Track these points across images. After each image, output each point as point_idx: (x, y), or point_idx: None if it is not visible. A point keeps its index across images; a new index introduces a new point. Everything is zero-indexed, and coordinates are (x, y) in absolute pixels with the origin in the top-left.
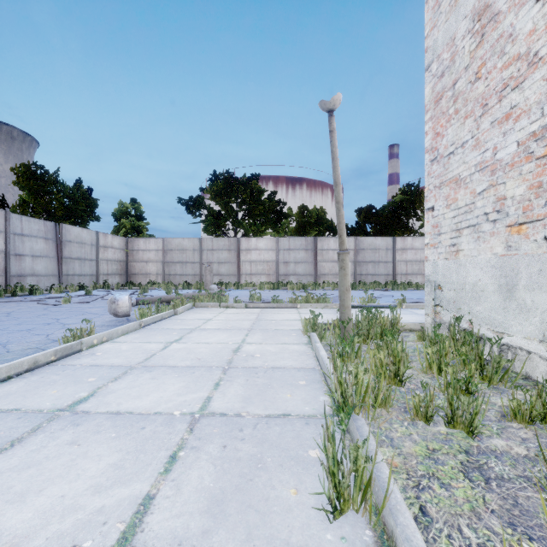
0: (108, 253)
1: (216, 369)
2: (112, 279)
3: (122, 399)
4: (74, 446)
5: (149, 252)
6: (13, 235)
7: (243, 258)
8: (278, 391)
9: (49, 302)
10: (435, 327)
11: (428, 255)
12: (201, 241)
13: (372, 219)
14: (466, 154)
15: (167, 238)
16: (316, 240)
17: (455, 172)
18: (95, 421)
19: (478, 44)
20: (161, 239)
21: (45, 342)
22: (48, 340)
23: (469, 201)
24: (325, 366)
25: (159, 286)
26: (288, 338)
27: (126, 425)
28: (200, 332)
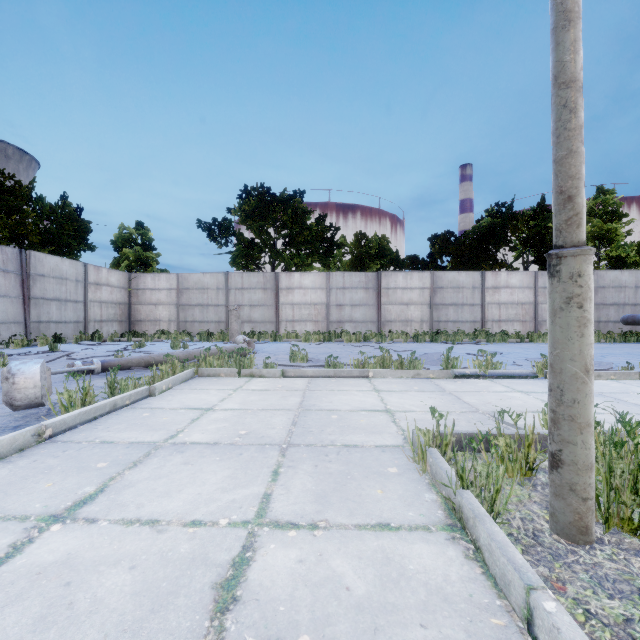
0: (101, 292)
1: None
2: (108, 328)
3: None
4: None
5: (158, 292)
6: None
7: (282, 300)
8: None
9: None
10: None
11: None
12: (227, 277)
13: (451, 248)
14: None
15: (183, 274)
16: (380, 276)
17: None
18: None
19: None
20: (175, 275)
21: None
22: None
23: None
24: None
25: (167, 337)
26: (385, 494)
27: None
28: (164, 461)
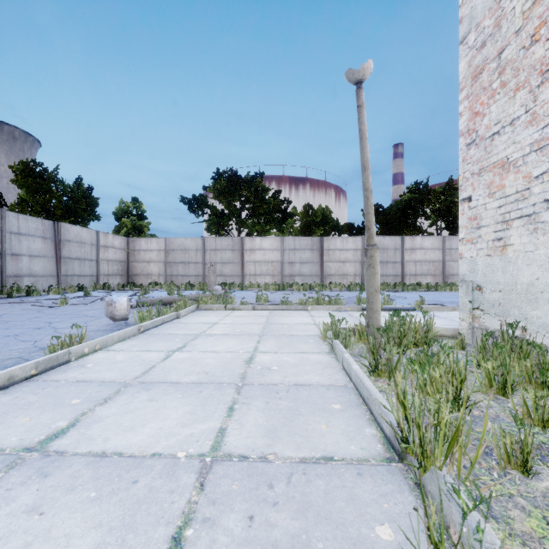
0: (108, 253)
1: (228, 387)
2: (113, 280)
3: (110, 432)
4: (34, 516)
5: (150, 252)
6: (9, 234)
7: (247, 258)
8: (309, 420)
9: (45, 304)
10: (486, 335)
11: (463, 252)
12: (204, 241)
13: (379, 218)
14: (517, 132)
15: (170, 238)
16: (322, 240)
17: (502, 154)
18: (70, 469)
19: (535, 1)
20: (163, 239)
21: (30, 350)
22: (34, 348)
23: (522, 187)
24: (364, 385)
25: (161, 287)
26: (306, 346)
27: (111, 476)
28: (206, 339)
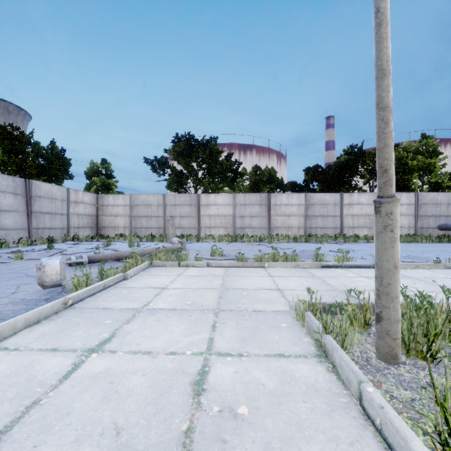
0: (78, 208)
1: None
2: (83, 232)
3: None
4: None
5: (117, 207)
6: None
7: (202, 212)
8: None
9: (2, 259)
10: None
11: None
12: (164, 197)
13: (319, 177)
14: None
15: (134, 195)
16: (270, 196)
17: None
18: None
19: None
20: (129, 195)
21: None
22: None
23: None
24: None
25: (124, 239)
26: (280, 338)
27: None
28: (145, 319)
